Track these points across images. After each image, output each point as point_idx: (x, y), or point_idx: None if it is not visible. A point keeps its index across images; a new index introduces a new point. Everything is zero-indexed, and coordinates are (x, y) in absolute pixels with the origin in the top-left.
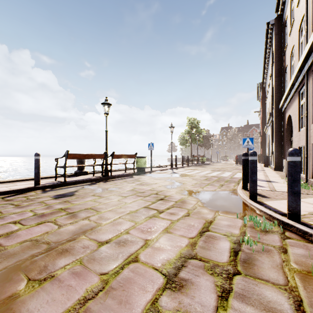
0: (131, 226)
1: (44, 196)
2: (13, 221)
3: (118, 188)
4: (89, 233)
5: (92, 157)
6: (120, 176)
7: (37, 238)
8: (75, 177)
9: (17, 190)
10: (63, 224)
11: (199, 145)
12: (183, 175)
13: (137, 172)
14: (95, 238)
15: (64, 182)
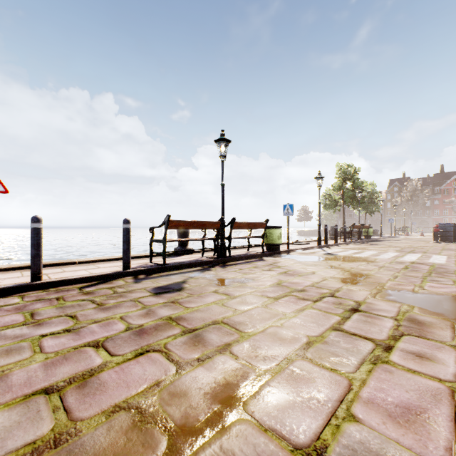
0: (346, 391)
1: (138, 288)
2: (94, 341)
3: (251, 279)
4: (252, 402)
5: (202, 226)
6: (243, 258)
7: (141, 403)
8: (176, 258)
9: (100, 277)
10: (184, 360)
11: (356, 210)
12: (351, 258)
13: (267, 251)
14: (275, 428)
15: (164, 265)
